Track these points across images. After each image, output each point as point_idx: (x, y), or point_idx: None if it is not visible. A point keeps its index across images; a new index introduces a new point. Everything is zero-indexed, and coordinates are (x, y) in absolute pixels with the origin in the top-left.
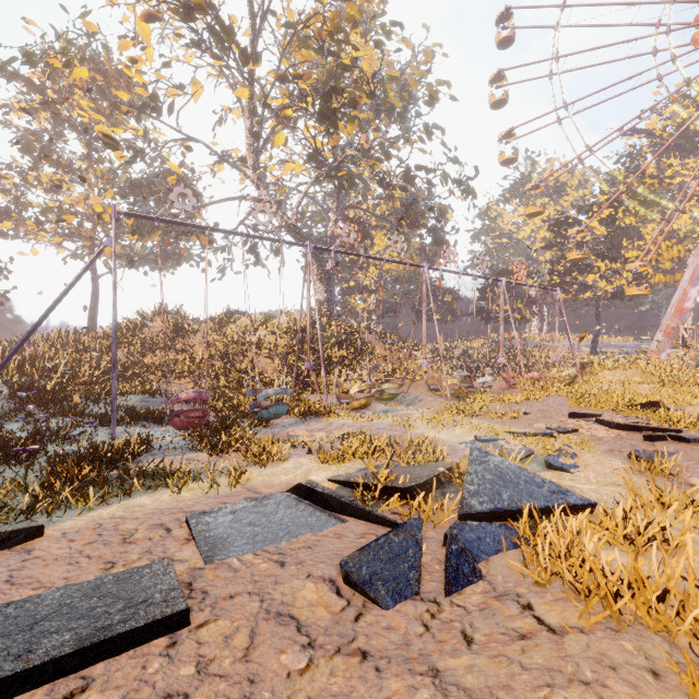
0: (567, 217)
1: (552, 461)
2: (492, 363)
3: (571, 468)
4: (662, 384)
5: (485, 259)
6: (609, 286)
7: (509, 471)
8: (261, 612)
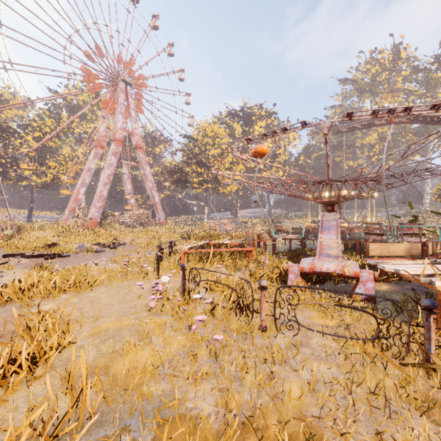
0: (9, 127)
1: None
2: None
3: None
4: (64, 236)
5: None
6: (40, 180)
7: None
8: None
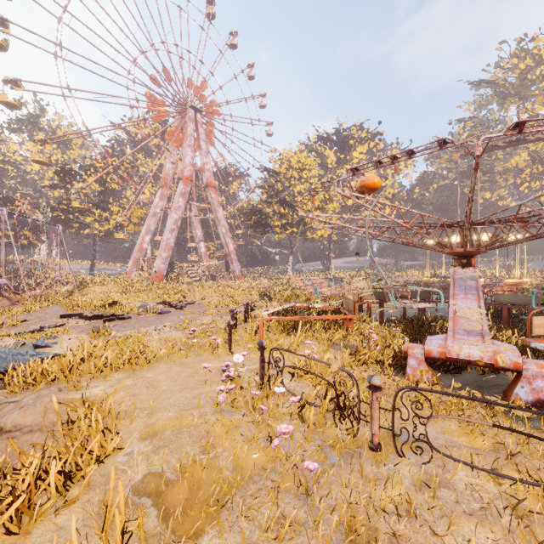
0: (71, 169)
1: (39, 343)
2: None
3: (53, 344)
4: (127, 292)
5: None
6: (102, 228)
7: (0, 352)
8: None
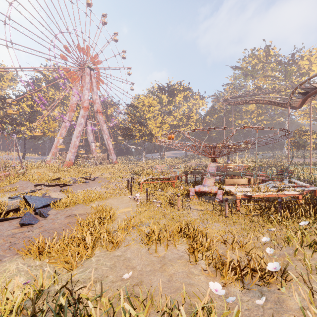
0: (11, 98)
1: (44, 196)
2: None
3: (49, 196)
4: (55, 172)
5: None
6: (31, 133)
7: (40, 198)
8: (8, 236)
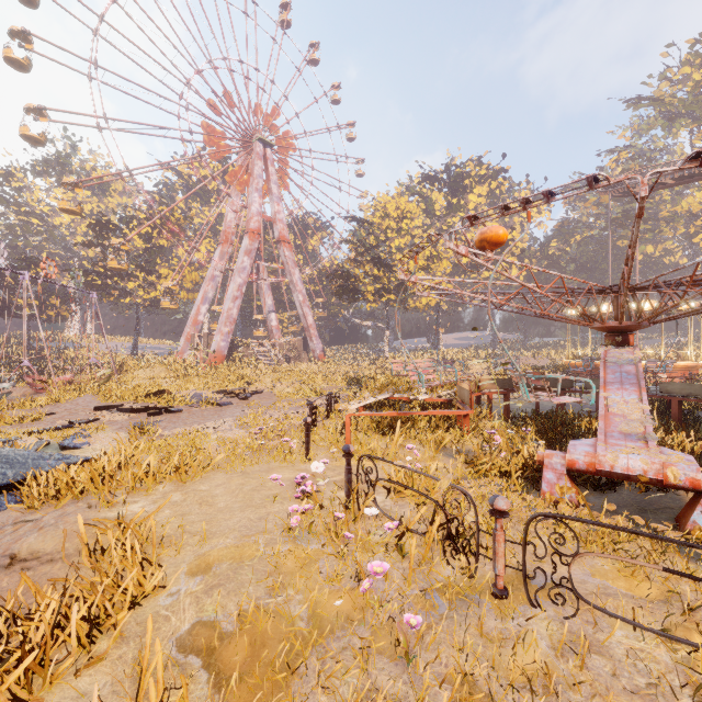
0: (109, 222)
1: (66, 444)
2: (14, 367)
3: (84, 445)
4: (178, 378)
5: (1, 246)
6: (148, 295)
7: (18, 456)
8: None
